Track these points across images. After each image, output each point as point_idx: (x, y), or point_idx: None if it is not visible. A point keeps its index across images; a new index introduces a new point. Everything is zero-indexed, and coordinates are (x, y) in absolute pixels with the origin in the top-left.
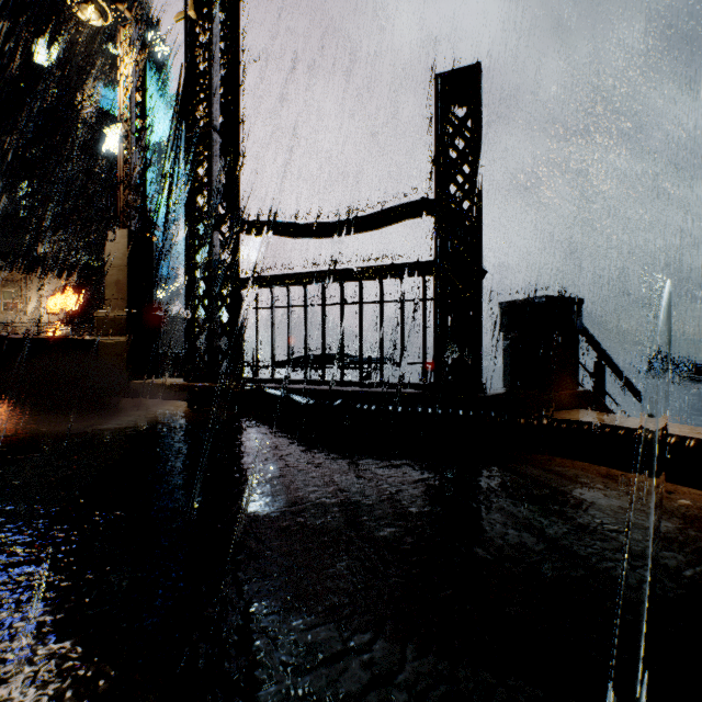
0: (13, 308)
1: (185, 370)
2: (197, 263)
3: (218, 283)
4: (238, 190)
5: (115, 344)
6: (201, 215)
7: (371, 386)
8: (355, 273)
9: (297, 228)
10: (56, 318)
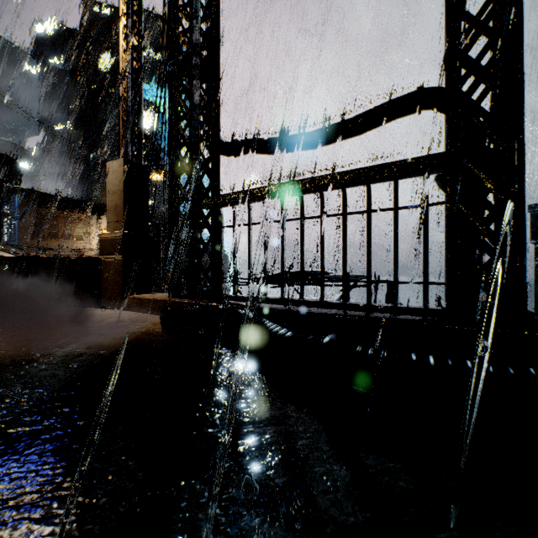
0: (81, 239)
1: (169, 286)
2: (180, 184)
3: (198, 202)
4: (218, 113)
5: (114, 262)
6: (183, 137)
7: (358, 309)
8: (339, 179)
9: (274, 142)
10: None
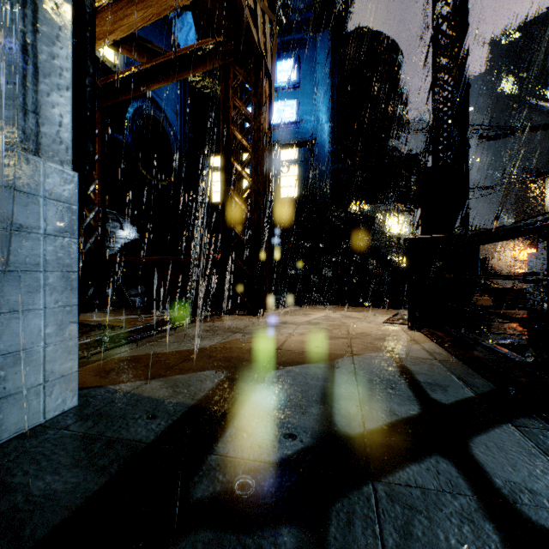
0: (499, 259)
1: None
2: None
3: None
4: None
5: None
6: None
7: None
8: None
9: None
10: (523, 263)
